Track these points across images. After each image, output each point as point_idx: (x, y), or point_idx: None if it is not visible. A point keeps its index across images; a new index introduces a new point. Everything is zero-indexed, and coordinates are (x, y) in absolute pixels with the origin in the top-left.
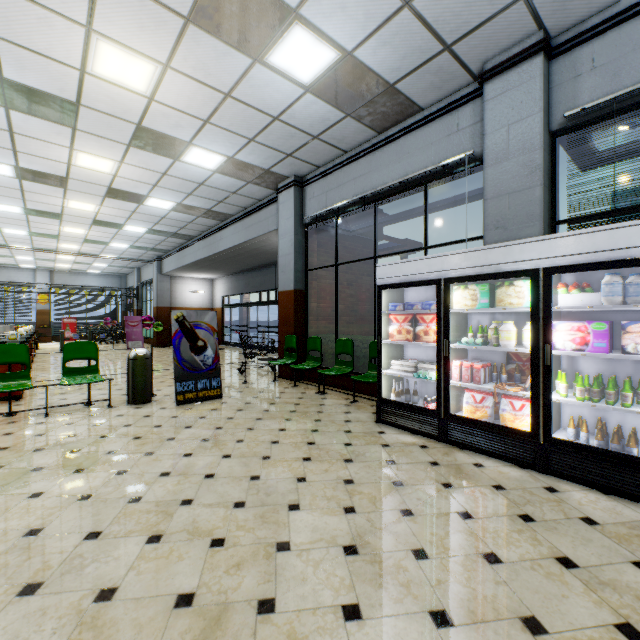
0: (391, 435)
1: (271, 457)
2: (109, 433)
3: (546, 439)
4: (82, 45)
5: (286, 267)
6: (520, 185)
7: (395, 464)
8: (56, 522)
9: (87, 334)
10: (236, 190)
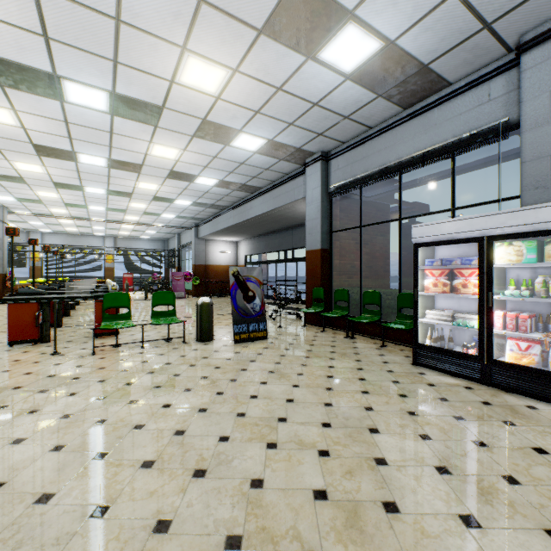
0: (432, 376)
1: (333, 389)
2: (194, 363)
3: None
4: (176, 62)
5: (313, 230)
6: None
7: (448, 401)
8: (191, 427)
9: (140, 286)
10: (269, 167)
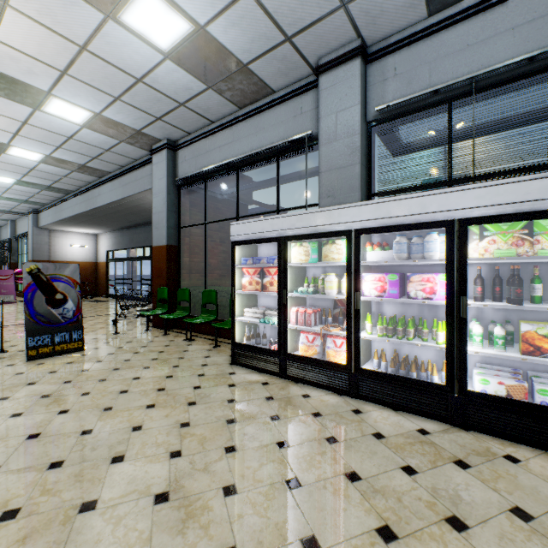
0: (240, 375)
1: (113, 408)
2: None
3: (356, 370)
4: None
5: (159, 224)
6: (345, 162)
7: (235, 402)
8: None
9: None
10: (109, 148)
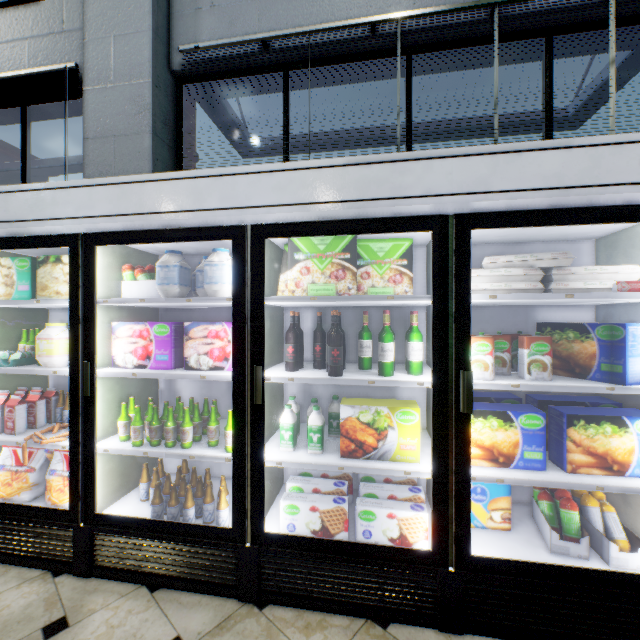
0: None
1: None
2: None
3: (88, 518)
4: None
5: None
6: (128, 127)
7: None
8: None
9: None
10: None
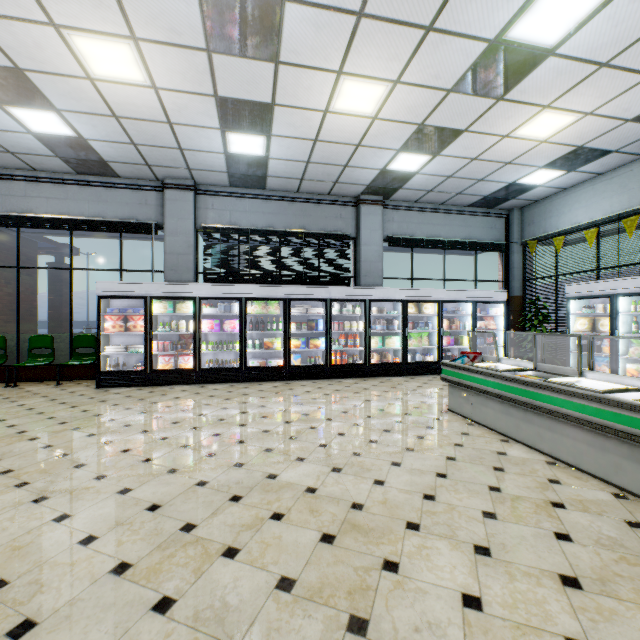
0: (116, 390)
1: (45, 412)
2: None
3: (200, 369)
4: None
5: None
6: (184, 251)
7: (133, 396)
8: None
9: None
10: None
